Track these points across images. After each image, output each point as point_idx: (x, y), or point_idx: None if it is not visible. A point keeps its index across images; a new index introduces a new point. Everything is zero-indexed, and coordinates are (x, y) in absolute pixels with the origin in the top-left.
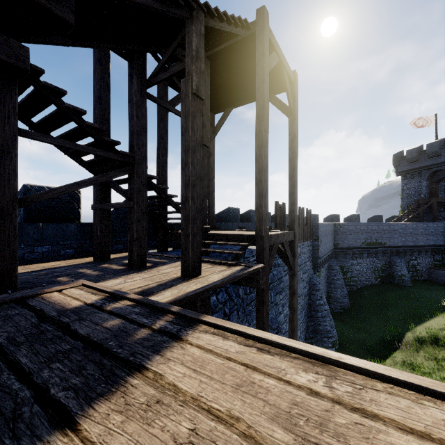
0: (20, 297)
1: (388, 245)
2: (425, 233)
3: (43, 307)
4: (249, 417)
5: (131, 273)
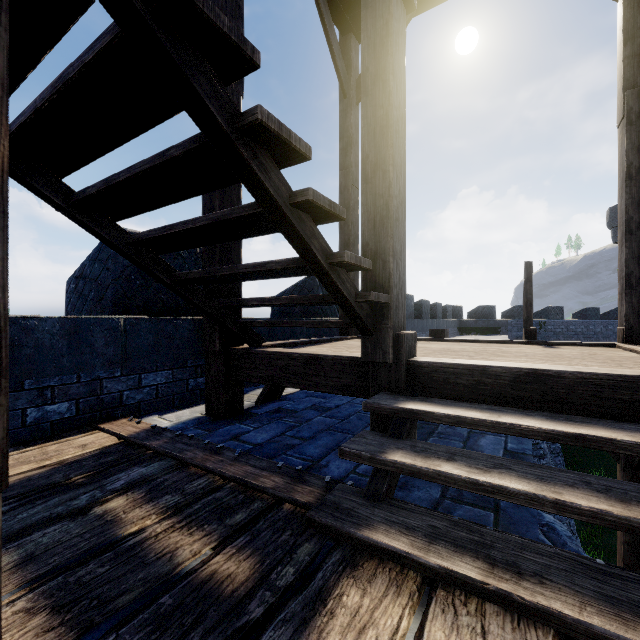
0: None
1: None
2: None
3: None
4: None
5: None
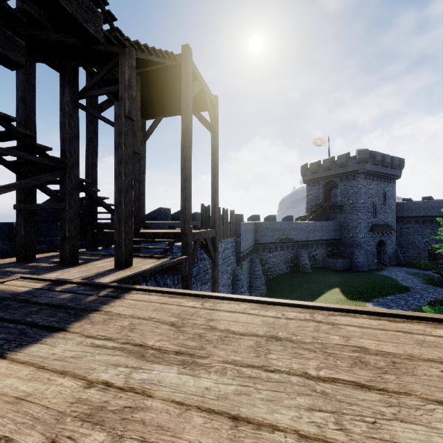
0: None
1: (295, 240)
2: (321, 230)
3: None
4: (159, 317)
5: (64, 268)
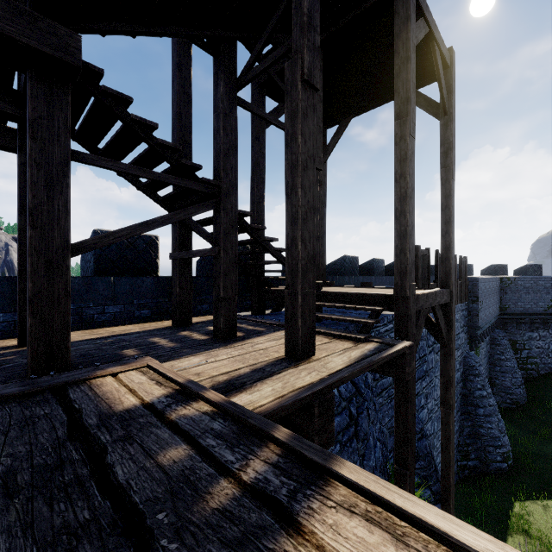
0: (62, 384)
1: None
2: None
3: (84, 405)
4: None
5: (215, 347)
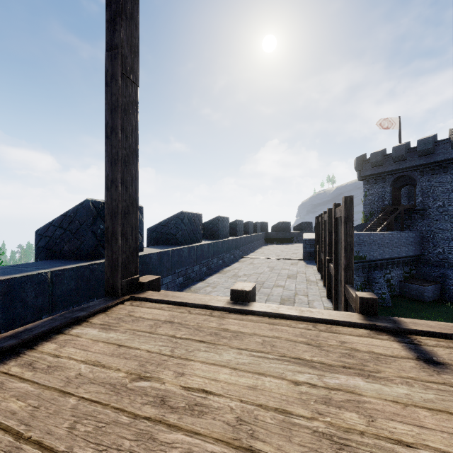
0: None
1: (368, 258)
2: (399, 243)
3: None
4: None
5: None
